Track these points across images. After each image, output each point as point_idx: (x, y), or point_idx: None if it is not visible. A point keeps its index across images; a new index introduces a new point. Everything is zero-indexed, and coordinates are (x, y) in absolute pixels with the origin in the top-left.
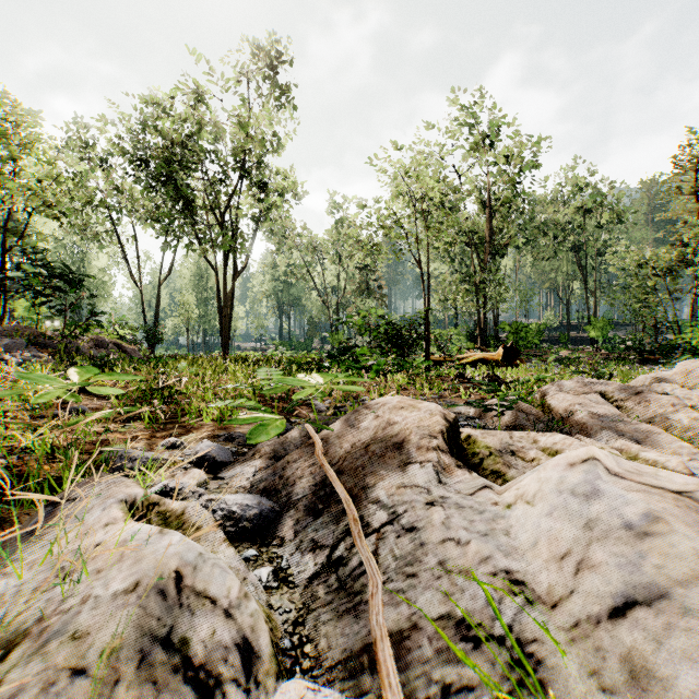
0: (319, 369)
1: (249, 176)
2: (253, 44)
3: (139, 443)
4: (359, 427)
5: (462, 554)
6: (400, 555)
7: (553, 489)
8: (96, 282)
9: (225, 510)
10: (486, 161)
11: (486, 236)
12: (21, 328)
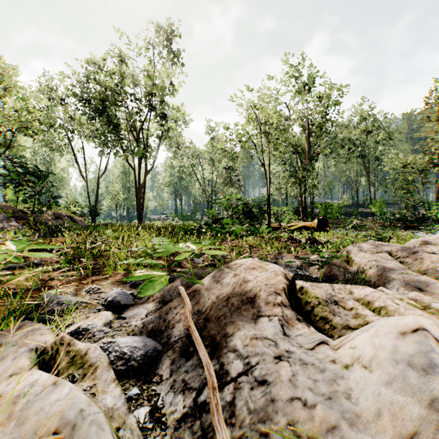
0: (199, 233)
1: (155, 109)
2: (157, 24)
3: (70, 289)
4: (222, 283)
5: (309, 417)
6: (253, 408)
7: (388, 358)
8: (59, 177)
9: (118, 352)
10: (306, 100)
11: (306, 148)
12: (6, 206)
